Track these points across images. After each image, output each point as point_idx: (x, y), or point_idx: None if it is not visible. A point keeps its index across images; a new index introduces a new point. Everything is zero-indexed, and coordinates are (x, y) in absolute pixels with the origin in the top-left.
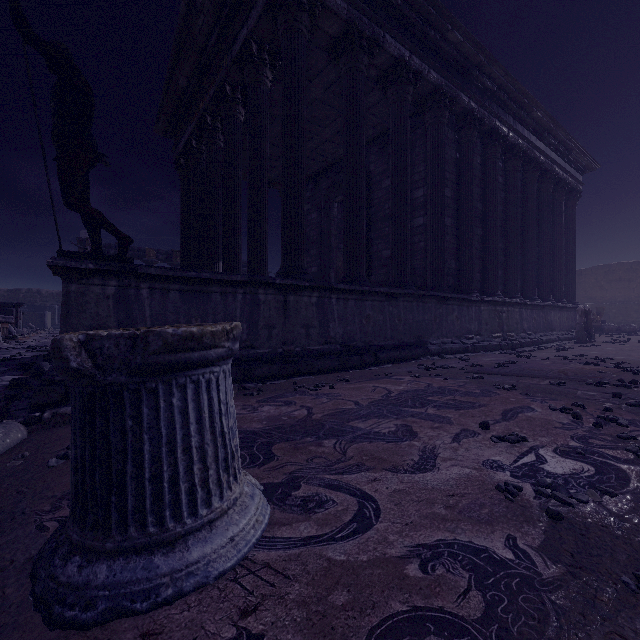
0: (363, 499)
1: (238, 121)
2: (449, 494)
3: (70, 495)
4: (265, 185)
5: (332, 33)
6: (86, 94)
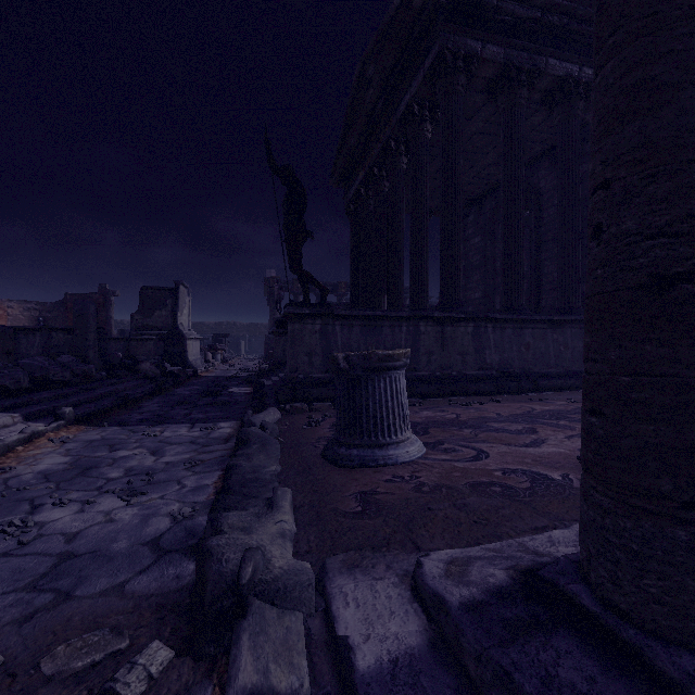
0: (481, 452)
1: (401, 170)
2: (539, 457)
3: (336, 425)
4: (425, 227)
5: (489, 76)
6: (303, 195)
